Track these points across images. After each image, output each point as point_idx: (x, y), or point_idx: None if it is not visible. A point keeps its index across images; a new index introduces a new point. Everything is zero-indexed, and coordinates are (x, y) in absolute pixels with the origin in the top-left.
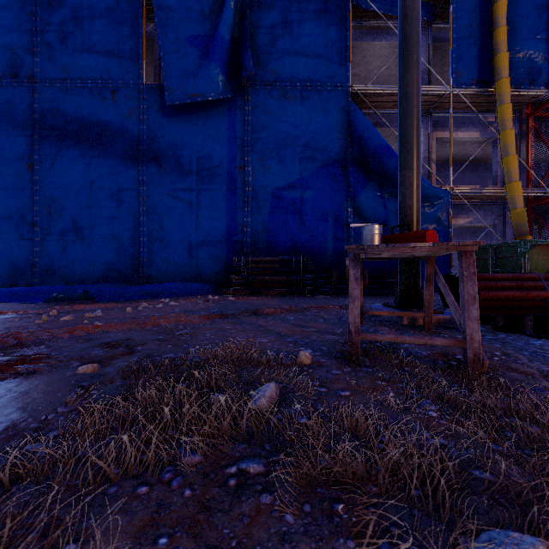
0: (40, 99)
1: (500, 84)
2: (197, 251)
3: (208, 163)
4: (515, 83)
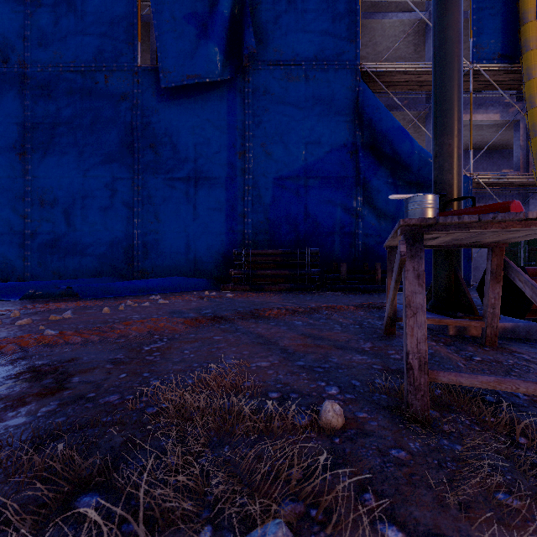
0: (32, 84)
1: (528, 57)
2: (195, 244)
3: (207, 149)
4: None
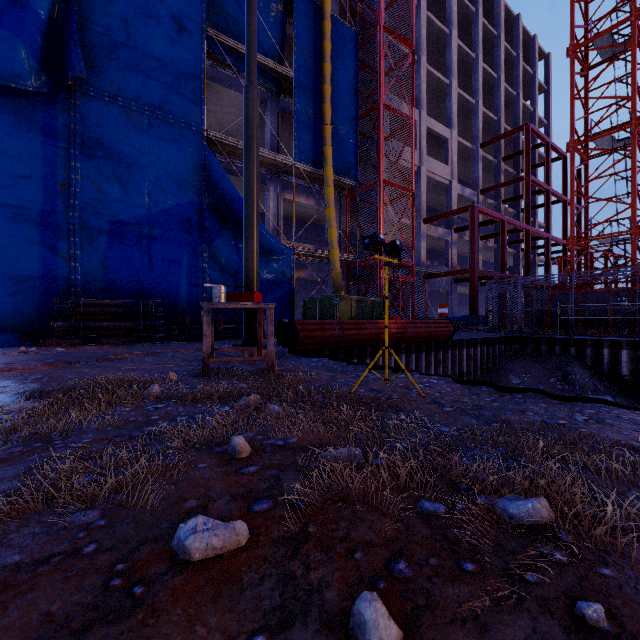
0: None
1: (327, 170)
2: None
3: (9, 169)
4: (337, 171)
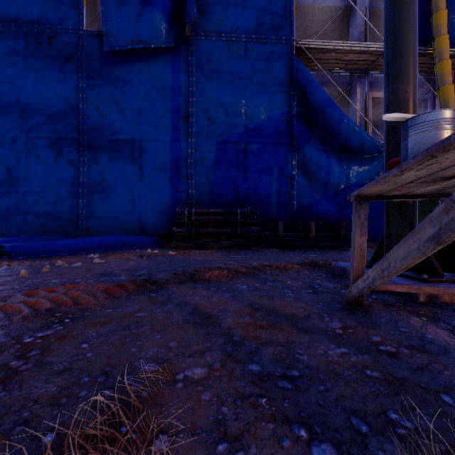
0: None
1: (439, 41)
2: (140, 203)
3: (151, 113)
4: (450, 43)
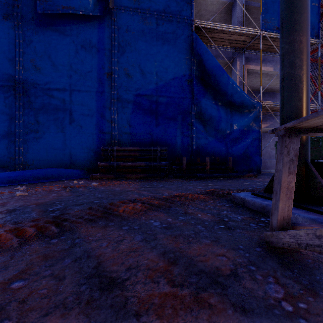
0: None
1: None
2: (70, 142)
3: (80, 68)
4: None
